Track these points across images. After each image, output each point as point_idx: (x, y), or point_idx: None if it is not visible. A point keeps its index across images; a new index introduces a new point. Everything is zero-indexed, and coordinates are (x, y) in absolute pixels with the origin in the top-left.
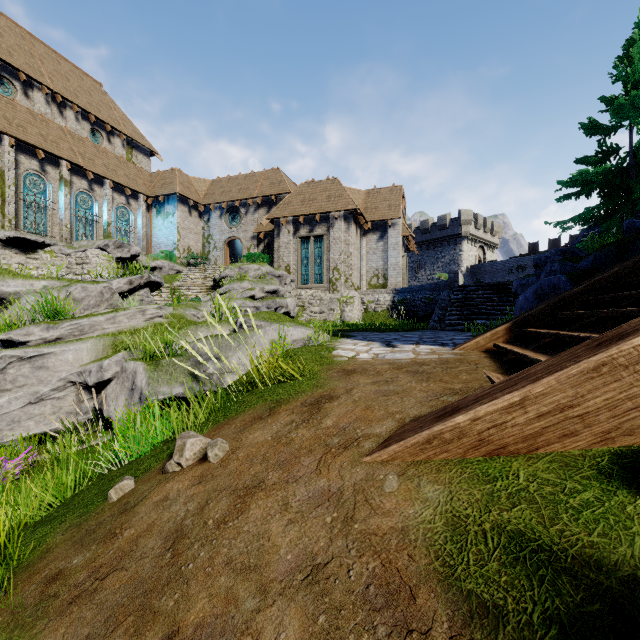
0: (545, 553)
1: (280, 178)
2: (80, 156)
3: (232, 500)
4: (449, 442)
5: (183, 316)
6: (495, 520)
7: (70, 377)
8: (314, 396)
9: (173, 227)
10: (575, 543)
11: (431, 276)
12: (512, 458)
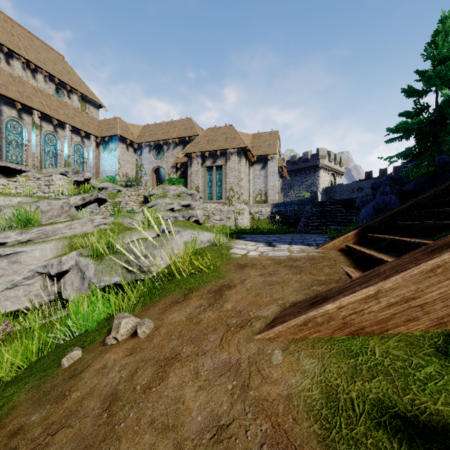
0: (401, 419)
1: (192, 125)
2: (47, 107)
3: (155, 369)
4: (320, 324)
5: (121, 223)
6: (359, 389)
7: (37, 269)
8: (217, 285)
9: (115, 159)
10: (424, 411)
11: (298, 194)
12: (369, 337)
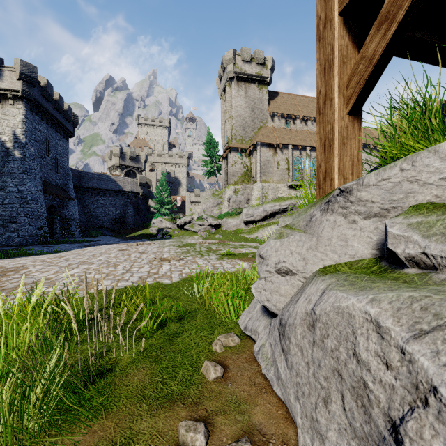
0: None
1: None
2: (313, 142)
3: None
4: None
5: None
6: None
7: None
8: None
9: None
10: None
11: None
12: None
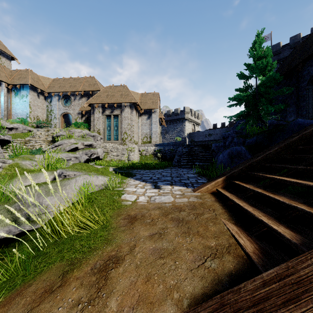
0: None
1: (94, 82)
2: None
3: None
4: None
5: (19, 166)
6: None
7: None
8: (103, 257)
9: (26, 104)
10: None
11: (171, 137)
12: None
